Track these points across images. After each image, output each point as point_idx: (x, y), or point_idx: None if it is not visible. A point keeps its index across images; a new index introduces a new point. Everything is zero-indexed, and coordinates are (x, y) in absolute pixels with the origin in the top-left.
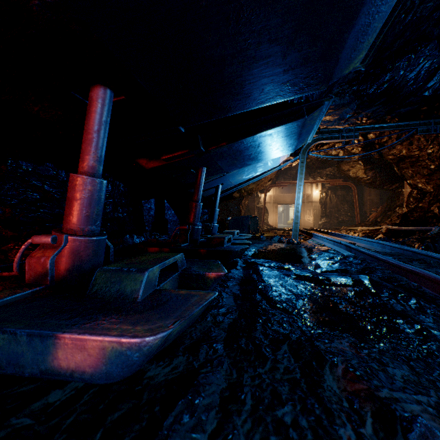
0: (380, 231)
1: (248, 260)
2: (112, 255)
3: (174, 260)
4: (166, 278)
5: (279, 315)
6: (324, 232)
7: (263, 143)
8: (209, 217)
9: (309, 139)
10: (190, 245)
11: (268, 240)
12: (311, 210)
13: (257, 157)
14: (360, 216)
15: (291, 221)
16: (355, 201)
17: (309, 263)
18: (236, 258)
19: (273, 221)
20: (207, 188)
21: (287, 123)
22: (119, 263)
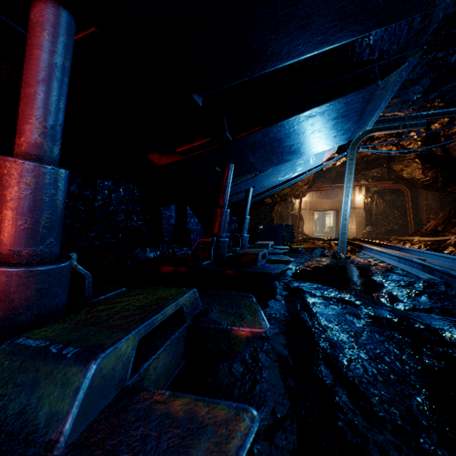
0: (447, 242)
1: (290, 284)
2: (89, 288)
3: (176, 306)
4: (159, 344)
5: (396, 455)
6: (374, 244)
7: (311, 127)
8: (238, 226)
9: (369, 124)
10: (213, 263)
11: (308, 254)
12: (354, 217)
13: (299, 150)
14: (414, 224)
15: (328, 230)
16: (408, 206)
17: (379, 292)
18: (273, 281)
19: (309, 230)
20: (235, 191)
21: (349, 93)
22: (63, 322)
